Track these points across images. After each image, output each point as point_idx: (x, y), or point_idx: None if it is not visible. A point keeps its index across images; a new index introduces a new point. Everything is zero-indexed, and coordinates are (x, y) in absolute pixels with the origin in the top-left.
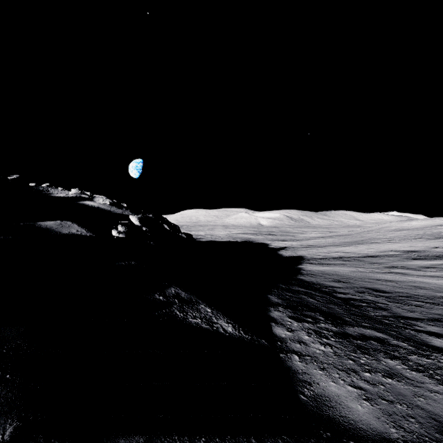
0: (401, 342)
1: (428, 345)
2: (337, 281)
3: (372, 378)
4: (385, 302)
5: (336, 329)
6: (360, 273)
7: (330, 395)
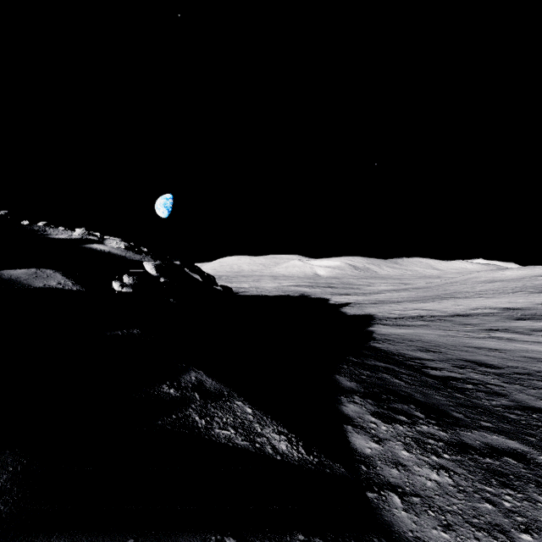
0: None
1: None
2: (424, 350)
3: None
4: (498, 382)
5: (446, 435)
6: (452, 338)
7: None
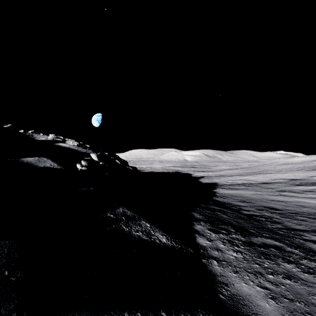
0: (293, 249)
1: (314, 252)
2: (242, 201)
3: (274, 279)
4: (278, 217)
5: (244, 239)
6: (259, 195)
7: (243, 295)
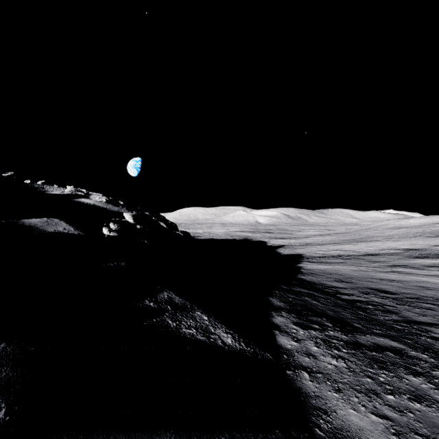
0: (420, 353)
1: None
2: (339, 281)
3: (397, 402)
4: (393, 304)
5: (346, 337)
6: (362, 272)
7: (352, 428)
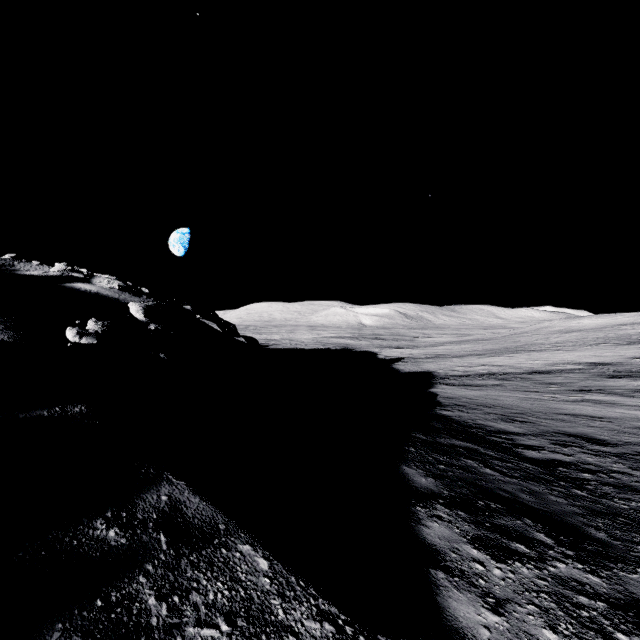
0: None
1: None
2: (508, 419)
3: None
4: (624, 469)
5: (601, 582)
6: (537, 403)
7: None
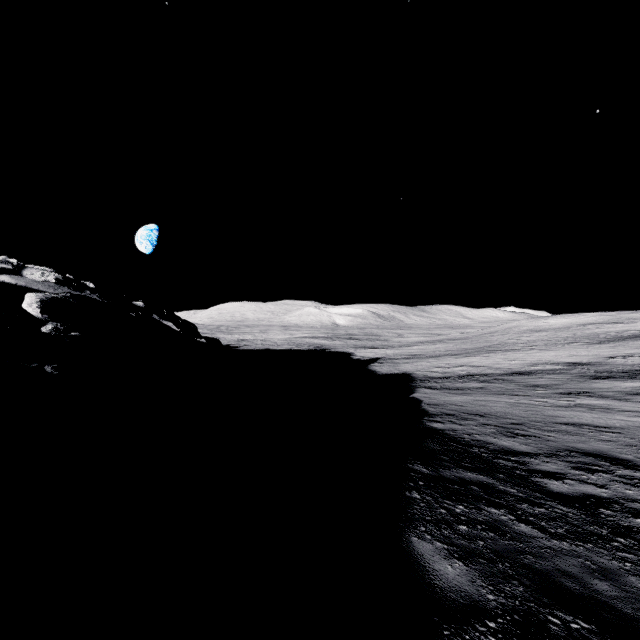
0: None
1: None
2: (508, 433)
3: None
4: None
5: None
6: (530, 409)
7: None
